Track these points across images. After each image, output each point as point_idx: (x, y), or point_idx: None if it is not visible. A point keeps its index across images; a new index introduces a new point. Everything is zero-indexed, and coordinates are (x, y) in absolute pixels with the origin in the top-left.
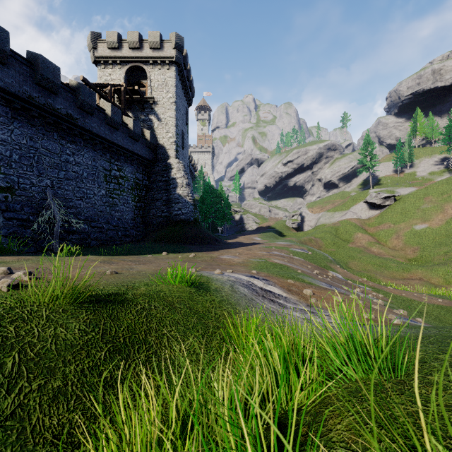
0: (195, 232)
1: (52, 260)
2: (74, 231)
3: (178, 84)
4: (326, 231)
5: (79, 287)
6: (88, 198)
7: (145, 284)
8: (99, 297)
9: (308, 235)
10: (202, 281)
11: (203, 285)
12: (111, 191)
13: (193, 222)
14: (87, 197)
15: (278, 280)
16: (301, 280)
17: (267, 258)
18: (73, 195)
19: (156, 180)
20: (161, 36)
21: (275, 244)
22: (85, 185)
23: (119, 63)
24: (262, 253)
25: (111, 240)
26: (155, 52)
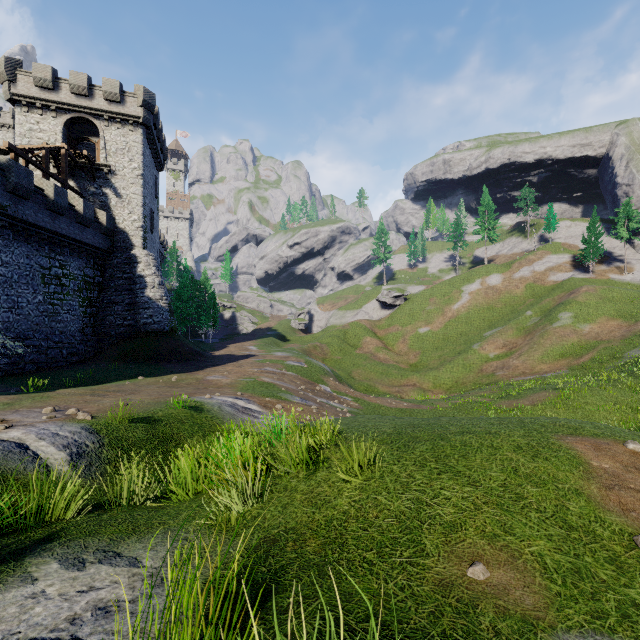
0: (173, 345)
1: (45, 398)
2: (2, 354)
3: (146, 150)
4: (334, 335)
5: (123, 415)
6: (20, 307)
7: (160, 410)
8: (141, 419)
9: (315, 340)
10: (197, 405)
11: (198, 408)
12: (52, 295)
13: (169, 332)
14: (18, 307)
15: (258, 399)
16: (278, 398)
17: (257, 377)
18: None
19: (114, 276)
20: (121, 85)
21: (271, 357)
22: (16, 291)
23: (54, 109)
24: (253, 370)
25: (53, 362)
26: (113, 106)
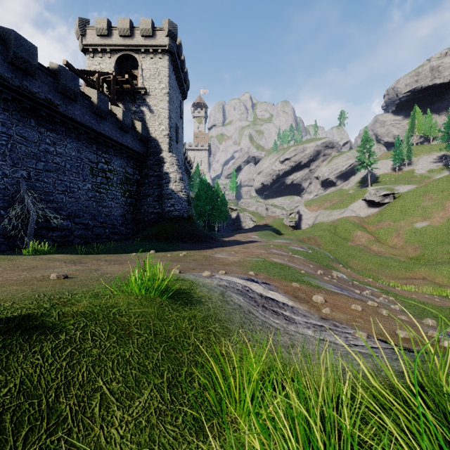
0: (189, 229)
1: None
2: (55, 227)
3: (171, 74)
4: (325, 229)
5: None
6: (72, 192)
7: (91, 296)
8: None
9: (307, 233)
10: (182, 287)
11: (182, 294)
12: (98, 185)
13: (186, 218)
14: (70, 191)
15: (281, 283)
16: (307, 283)
17: (265, 257)
18: (53, 188)
19: (148, 175)
20: (153, 23)
21: (273, 242)
22: (68, 178)
23: (109, 51)
24: (260, 251)
25: (97, 238)
26: (147, 40)
